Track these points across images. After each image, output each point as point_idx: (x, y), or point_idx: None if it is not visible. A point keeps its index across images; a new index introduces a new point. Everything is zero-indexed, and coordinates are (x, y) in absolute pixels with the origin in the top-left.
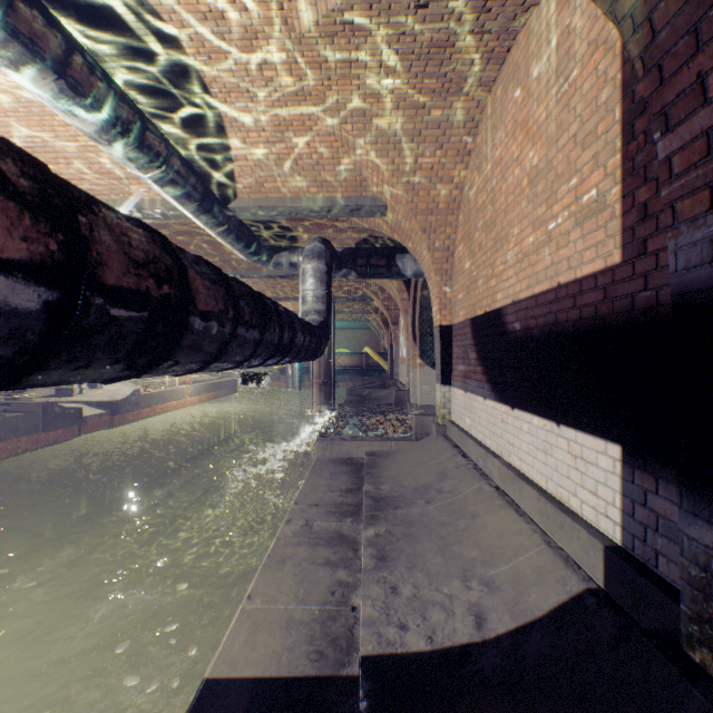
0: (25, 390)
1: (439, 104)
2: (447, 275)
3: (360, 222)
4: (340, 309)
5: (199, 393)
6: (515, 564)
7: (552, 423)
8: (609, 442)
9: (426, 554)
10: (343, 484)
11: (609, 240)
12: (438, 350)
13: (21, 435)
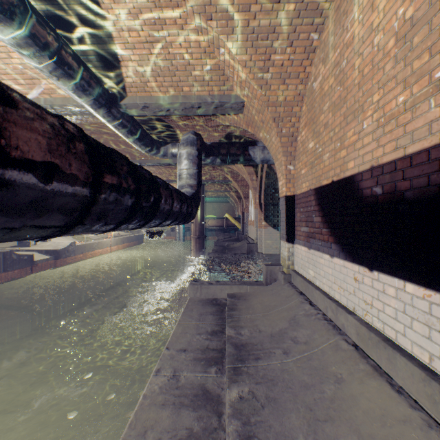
0: None
1: None
2: (291, 156)
3: (223, 120)
4: (209, 188)
5: (117, 244)
6: None
7: None
8: None
9: (296, 435)
10: (209, 325)
11: None
12: (283, 215)
13: None
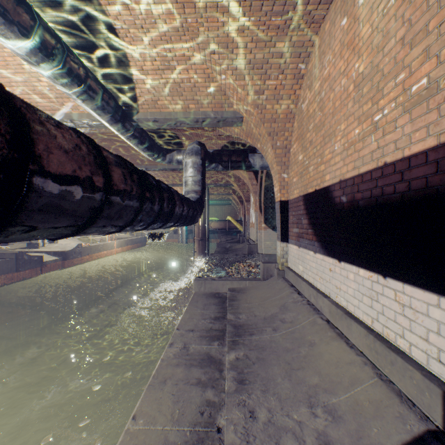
0: (7, 244)
1: (282, 38)
2: (285, 166)
3: (224, 131)
4: (212, 191)
5: (122, 246)
6: (353, 394)
7: (378, 276)
8: (444, 297)
9: (276, 378)
10: (212, 313)
11: (444, 119)
12: (278, 218)
13: (1, 274)
